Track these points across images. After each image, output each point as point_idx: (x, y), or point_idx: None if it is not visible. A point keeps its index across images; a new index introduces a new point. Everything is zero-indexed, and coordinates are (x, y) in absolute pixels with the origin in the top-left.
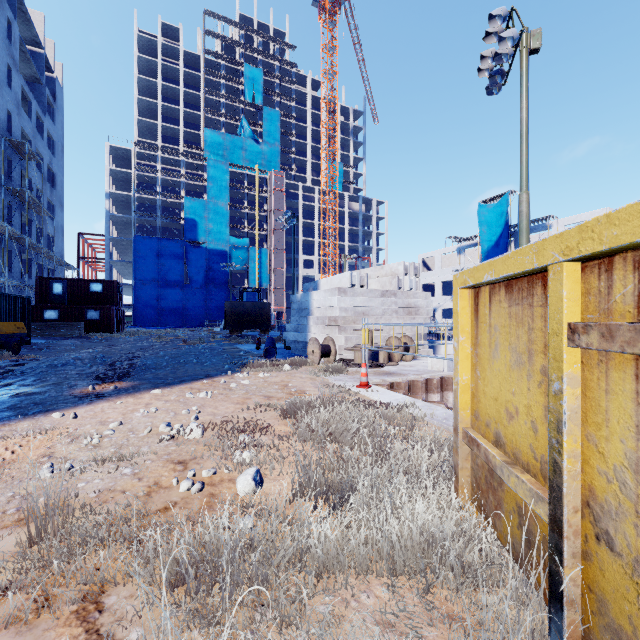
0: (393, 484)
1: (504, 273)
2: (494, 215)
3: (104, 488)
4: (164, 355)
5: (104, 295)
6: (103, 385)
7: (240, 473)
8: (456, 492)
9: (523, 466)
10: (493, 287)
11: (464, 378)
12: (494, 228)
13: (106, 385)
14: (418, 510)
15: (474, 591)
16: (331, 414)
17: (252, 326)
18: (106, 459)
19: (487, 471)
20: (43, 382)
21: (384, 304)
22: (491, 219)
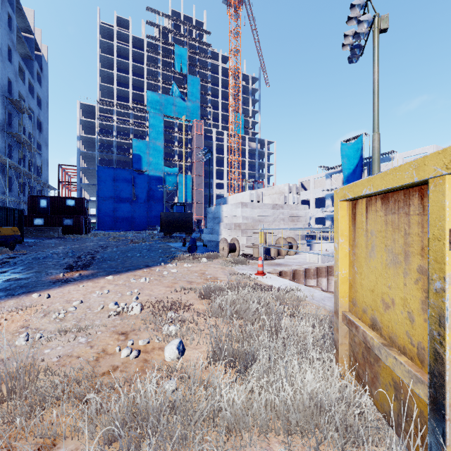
0: (287, 356)
1: (383, 187)
2: (352, 150)
3: (64, 354)
4: (116, 250)
5: (76, 208)
6: (71, 273)
7: (167, 343)
8: (337, 363)
9: (399, 349)
10: (370, 199)
11: (343, 272)
12: (352, 160)
13: (73, 273)
14: (307, 378)
15: (356, 450)
16: (237, 296)
17: (180, 230)
18: (67, 330)
19: (364, 348)
20: (28, 270)
21: (274, 214)
22: (350, 153)
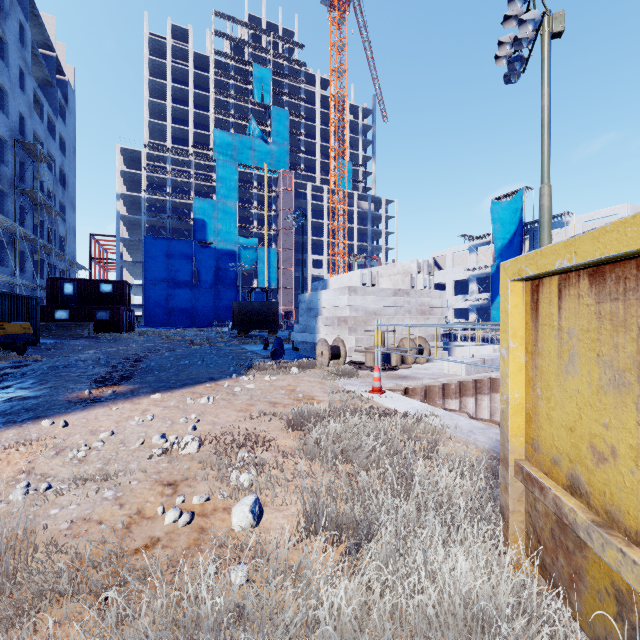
0: (425, 532)
1: (596, 255)
2: (508, 212)
3: (79, 517)
4: (169, 356)
5: (114, 295)
6: (101, 389)
7: (236, 501)
8: (506, 542)
9: (627, 534)
10: (566, 277)
11: (516, 396)
12: (508, 226)
13: (104, 389)
14: (460, 570)
15: None
16: (342, 427)
17: (260, 326)
18: (87, 479)
19: (554, 523)
20: (41, 385)
21: (396, 303)
22: (505, 216)
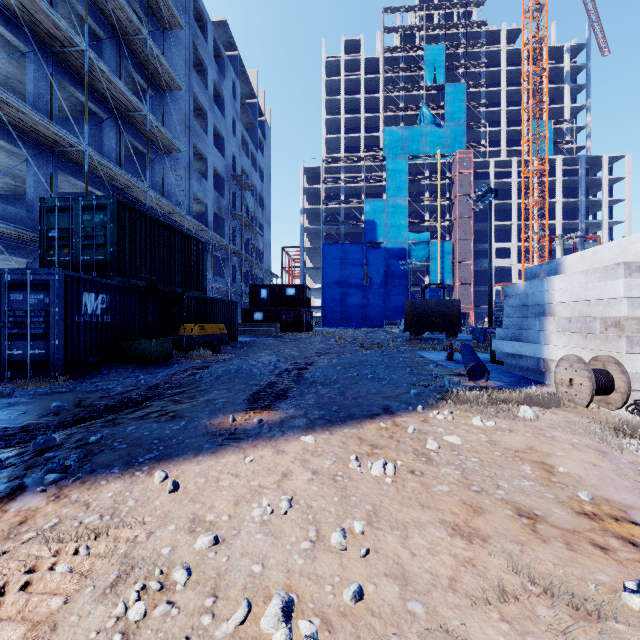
0: None
1: None
2: None
3: None
4: (336, 364)
5: (296, 298)
6: (247, 414)
7: None
8: None
9: None
10: None
11: None
12: None
13: (251, 414)
14: None
15: None
16: None
17: (436, 328)
18: None
19: None
20: (206, 394)
21: None
22: None
